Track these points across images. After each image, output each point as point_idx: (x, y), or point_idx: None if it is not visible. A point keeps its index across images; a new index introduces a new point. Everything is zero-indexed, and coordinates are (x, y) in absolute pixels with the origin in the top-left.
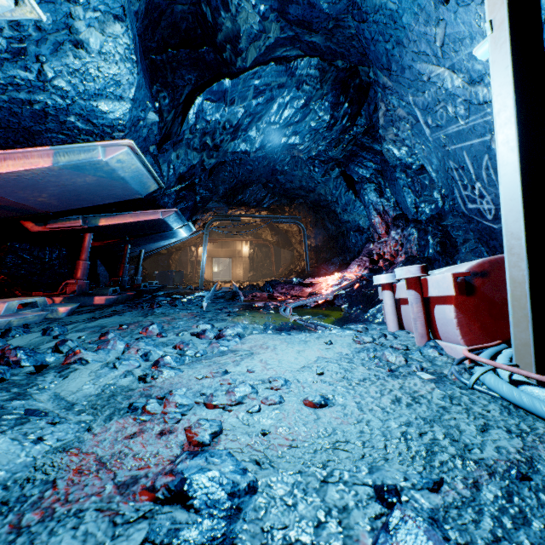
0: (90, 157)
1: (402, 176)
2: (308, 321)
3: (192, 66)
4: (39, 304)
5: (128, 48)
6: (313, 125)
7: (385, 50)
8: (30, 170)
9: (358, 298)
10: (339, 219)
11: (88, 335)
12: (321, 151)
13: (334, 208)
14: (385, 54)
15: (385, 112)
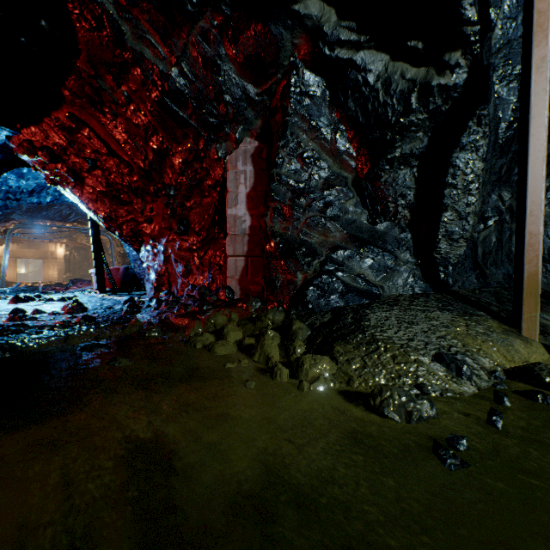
0: None
1: None
2: None
3: None
4: None
5: None
6: None
7: None
8: None
9: None
10: None
11: None
12: None
13: None
14: None
15: None
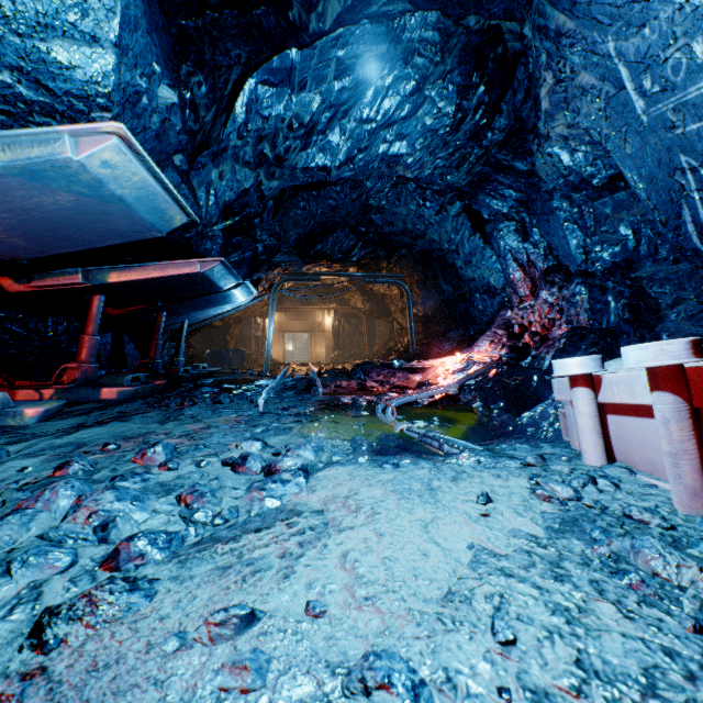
0: (50, 152)
1: (563, 205)
2: (426, 434)
3: (243, 37)
4: None
5: None
6: (429, 123)
7: None
8: None
9: (495, 391)
10: (459, 276)
11: (43, 463)
12: (436, 175)
13: (452, 260)
14: None
15: (553, 87)
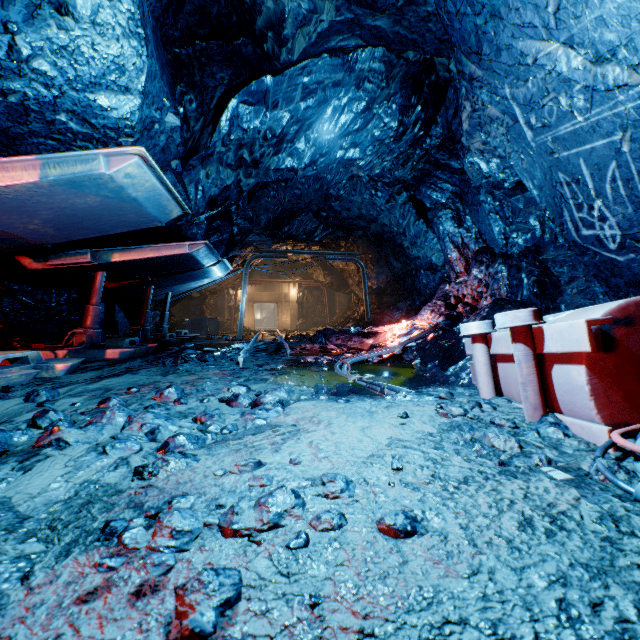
0: (89, 169)
1: (488, 199)
2: (372, 382)
3: (226, 62)
4: (31, 359)
5: (132, 17)
6: (377, 134)
7: (474, 27)
8: (11, 187)
9: (432, 352)
10: (406, 254)
11: (86, 401)
12: (385, 170)
13: (400, 241)
14: (474, 33)
15: (470, 114)
